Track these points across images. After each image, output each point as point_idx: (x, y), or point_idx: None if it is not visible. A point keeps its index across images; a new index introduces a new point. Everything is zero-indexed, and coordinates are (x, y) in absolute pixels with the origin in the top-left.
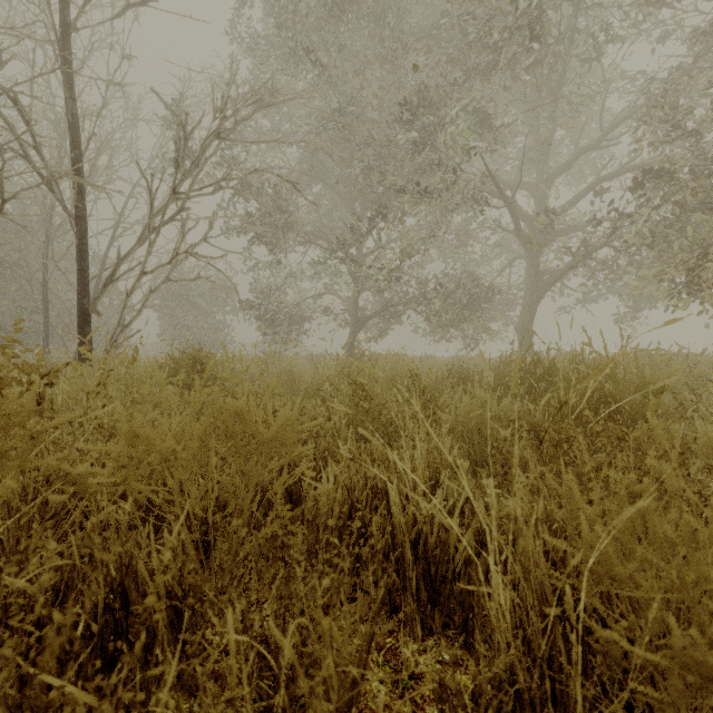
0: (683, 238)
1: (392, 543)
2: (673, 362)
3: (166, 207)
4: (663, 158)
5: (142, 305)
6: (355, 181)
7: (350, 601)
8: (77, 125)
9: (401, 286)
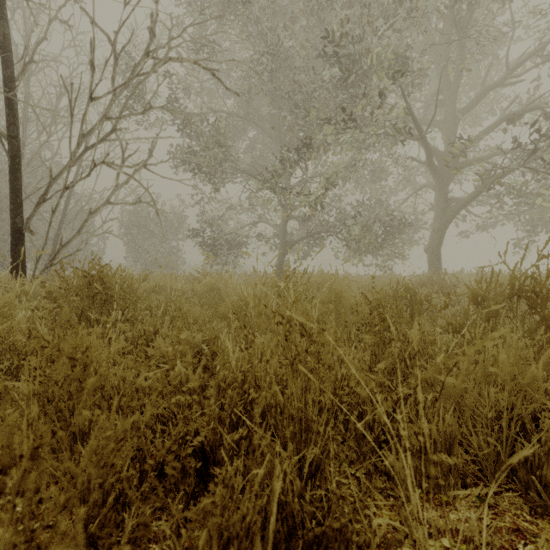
0: None
1: None
2: None
3: (84, 116)
4: None
5: (81, 226)
6: (284, 119)
7: None
8: (9, 45)
9: (322, 215)
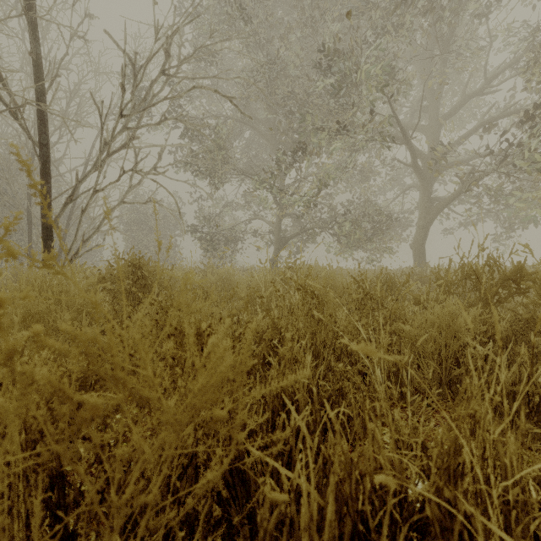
0: None
1: None
2: None
3: (114, 130)
4: None
5: (99, 223)
6: (280, 124)
7: None
8: (40, 63)
9: (315, 213)
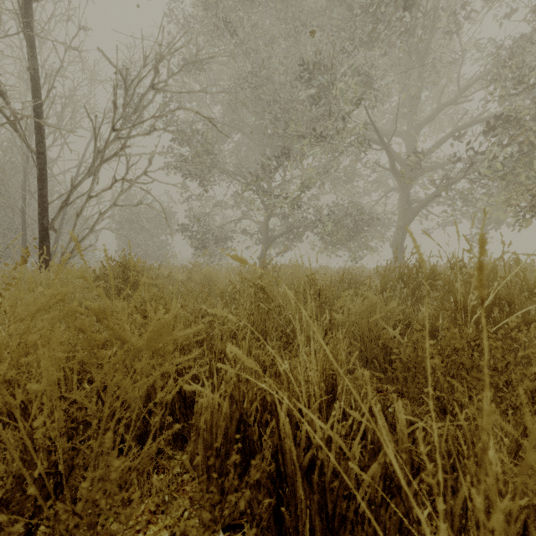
0: (527, 171)
1: (284, 465)
2: (531, 269)
3: (107, 142)
4: (511, 108)
5: (93, 225)
6: (266, 129)
7: (236, 529)
8: (38, 78)
9: (302, 213)
